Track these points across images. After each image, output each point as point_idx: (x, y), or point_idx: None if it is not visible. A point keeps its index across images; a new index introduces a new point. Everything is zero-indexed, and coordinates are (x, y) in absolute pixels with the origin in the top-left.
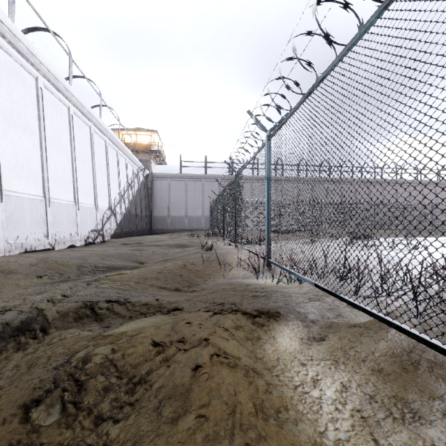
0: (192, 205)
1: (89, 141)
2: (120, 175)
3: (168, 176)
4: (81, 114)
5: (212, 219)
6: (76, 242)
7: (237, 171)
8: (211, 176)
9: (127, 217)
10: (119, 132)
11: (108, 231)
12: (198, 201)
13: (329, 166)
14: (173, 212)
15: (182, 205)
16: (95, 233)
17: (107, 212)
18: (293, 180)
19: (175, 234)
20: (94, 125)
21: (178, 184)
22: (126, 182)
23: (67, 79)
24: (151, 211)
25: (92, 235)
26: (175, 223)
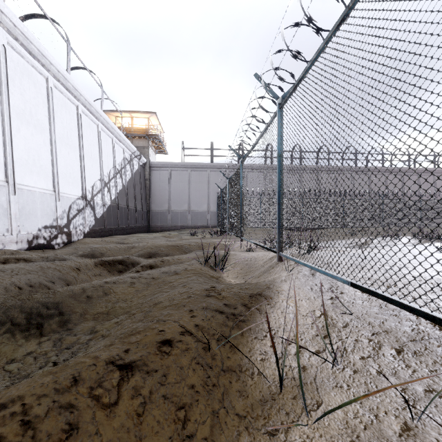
0: (196, 198)
1: (45, 98)
2: (104, 157)
3: (168, 165)
4: (26, 53)
5: (221, 213)
6: (6, 244)
7: (283, 97)
8: (218, 165)
9: (113, 210)
10: (102, 102)
11: (79, 227)
12: (203, 194)
13: (356, 153)
14: (174, 206)
15: (185, 198)
16: (52, 230)
17: (78, 203)
18: (313, 169)
19: (175, 232)
20: (55, 78)
21: (179, 174)
22: (113, 168)
23: (23, 19)
24: (149, 205)
25: (45, 233)
26: (176, 219)
